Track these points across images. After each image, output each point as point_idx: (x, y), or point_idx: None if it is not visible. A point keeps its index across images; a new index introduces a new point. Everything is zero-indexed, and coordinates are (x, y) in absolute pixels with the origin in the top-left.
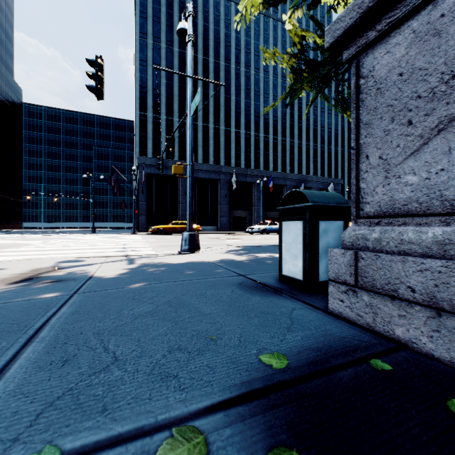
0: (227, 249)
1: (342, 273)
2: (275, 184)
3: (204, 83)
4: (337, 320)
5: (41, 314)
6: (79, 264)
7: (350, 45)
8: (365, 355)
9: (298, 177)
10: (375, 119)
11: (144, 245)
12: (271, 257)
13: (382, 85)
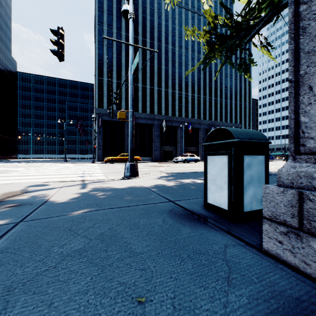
0: (159, 175)
1: (280, 212)
2: (193, 127)
3: (143, 57)
4: (277, 264)
5: None
6: (44, 188)
7: None
8: None
9: (209, 122)
10: None
11: (98, 171)
12: (194, 182)
13: None
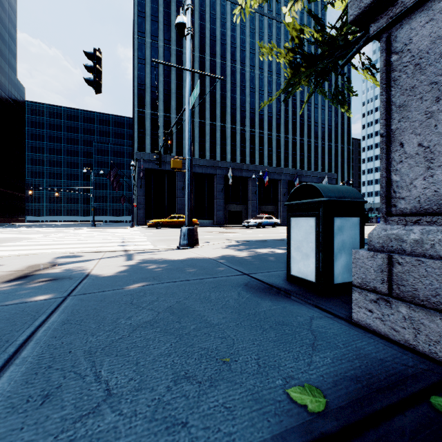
0: (225, 243)
1: (370, 279)
2: (270, 179)
3: (200, 80)
4: (366, 334)
5: (28, 323)
6: (77, 259)
7: (379, 16)
8: (418, 388)
9: (293, 172)
10: (412, 100)
11: (143, 239)
12: (273, 252)
13: (423, 60)
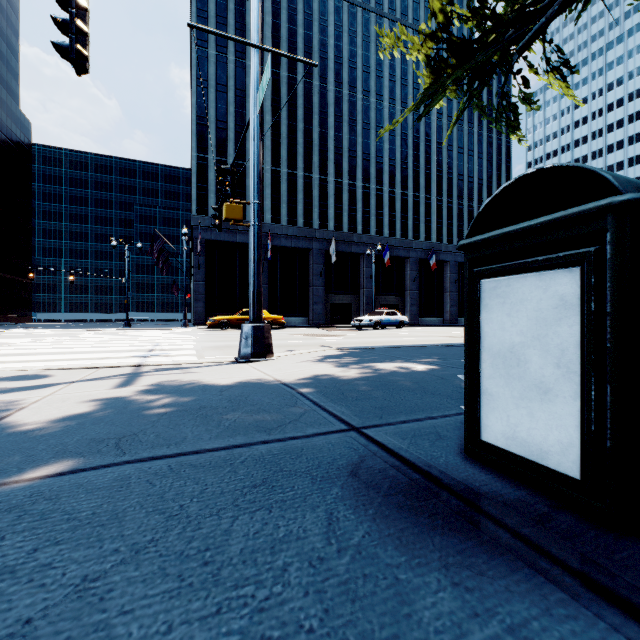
0: (320, 353)
1: None
2: (393, 256)
3: (290, 112)
4: None
5: None
6: (29, 384)
7: None
8: None
9: (427, 246)
10: None
11: (187, 346)
12: (407, 370)
13: None
